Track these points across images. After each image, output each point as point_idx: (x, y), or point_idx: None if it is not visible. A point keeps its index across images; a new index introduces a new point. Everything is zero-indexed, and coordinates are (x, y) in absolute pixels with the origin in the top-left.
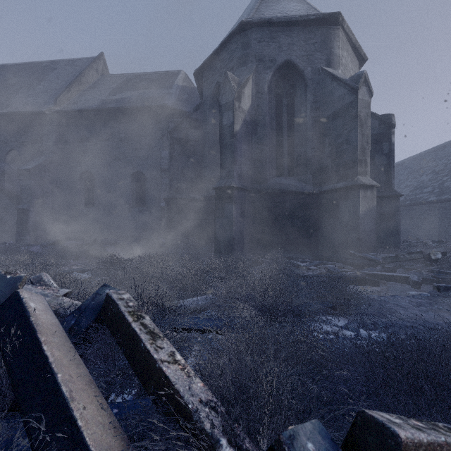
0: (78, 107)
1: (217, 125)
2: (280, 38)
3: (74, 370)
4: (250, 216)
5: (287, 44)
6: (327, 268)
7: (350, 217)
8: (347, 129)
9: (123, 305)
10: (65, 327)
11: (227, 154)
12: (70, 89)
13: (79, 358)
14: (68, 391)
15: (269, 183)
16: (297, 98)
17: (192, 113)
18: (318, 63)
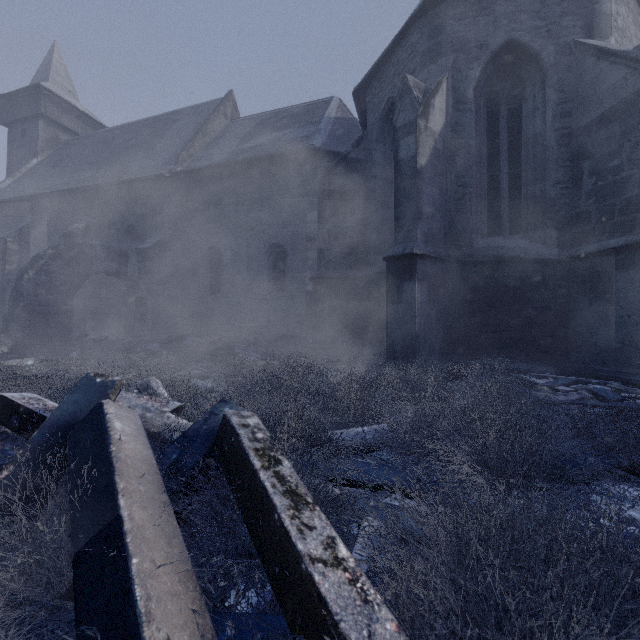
0: (202, 164)
1: (388, 165)
2: (495, 6)
3: (162, 549)
4: (443, 301)
5: (508, 14)
6: (590, 391)
7: (639, 299)
8: (632, 140)
9: (247, 437)
10: (164, 463)
11: (406, 204)
12: (193, 142)
13: (174, 524)
14: (144, 598)
15: (476, 247)
16: (527, 101)
17: (350, 152)
18: (567, 35)
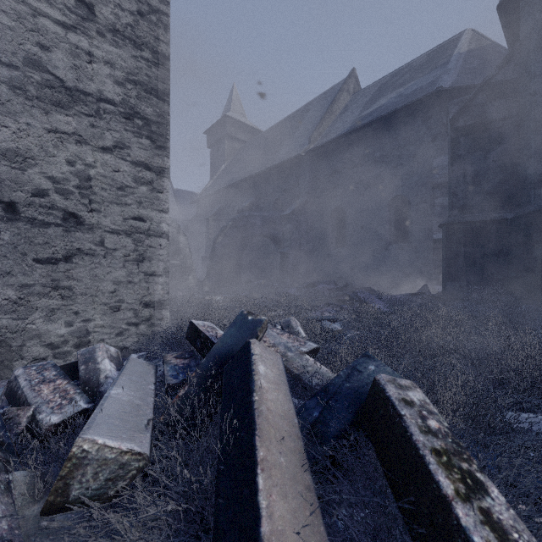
0: (329, 138)
1: None
2: None
3: None
4: None
5: None
6: None
7: None
8: None
9: (415, 423)
10: (305, 419)
11: None
12: (322, 123)
13: (321, 531)
14: None
15: None
16: None
17: (494, 75)
18: None
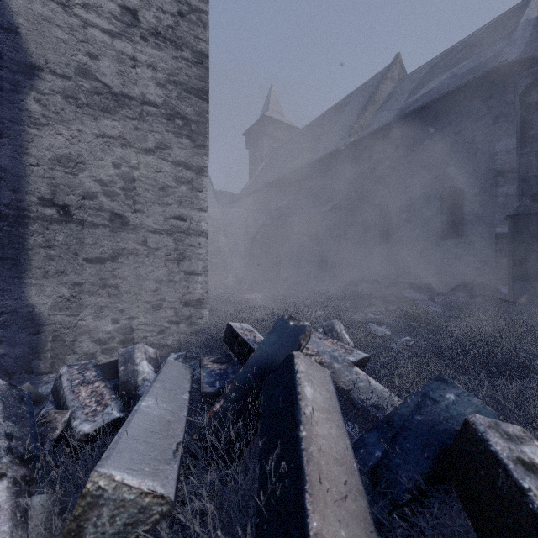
0: (372, 129)
1: None
2: None
3: None
4: None
5: None
6: None
7: None
8: None
9: None
10: (363, 459)
11: None
12: (363, 114)
13: None
14: None
15: None
16: None
17: None
18: None
